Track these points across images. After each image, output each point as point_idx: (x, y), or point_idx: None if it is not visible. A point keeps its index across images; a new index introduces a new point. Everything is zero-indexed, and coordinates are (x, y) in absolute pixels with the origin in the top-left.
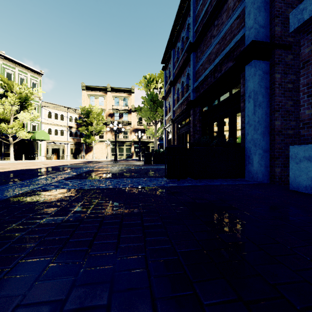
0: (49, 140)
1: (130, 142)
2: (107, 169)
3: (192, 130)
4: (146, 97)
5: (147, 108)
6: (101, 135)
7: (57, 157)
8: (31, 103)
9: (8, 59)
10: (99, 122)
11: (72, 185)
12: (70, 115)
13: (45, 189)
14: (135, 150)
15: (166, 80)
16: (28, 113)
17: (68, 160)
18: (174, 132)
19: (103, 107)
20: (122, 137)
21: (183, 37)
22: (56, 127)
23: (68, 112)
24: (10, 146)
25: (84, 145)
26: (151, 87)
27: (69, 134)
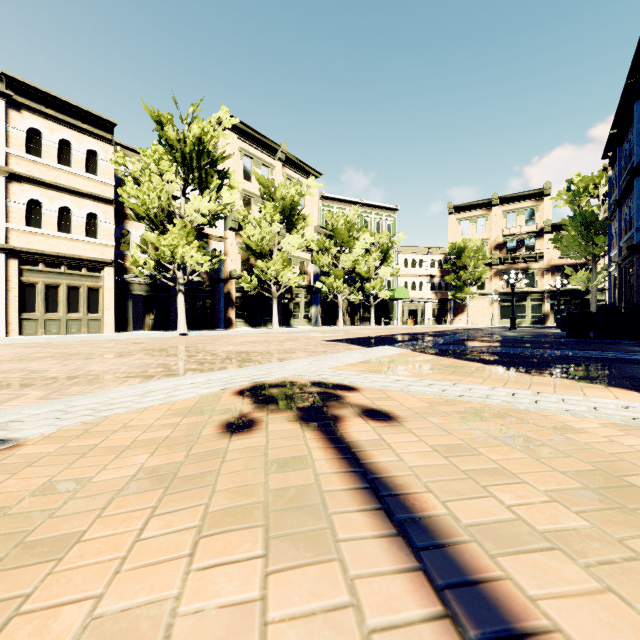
0: (409, 298)
1: (541, 293)
2: (505, 334)
3: (635, 284)
4: (569, 220)
5: (574, 239)
6: (481, 284)
7: (413, 322)
8: (390, 253)
9: (365, 205)
10: (478, 262)
11: (488, 338)
12: (432, 258)
13: (474, 338)
14: (553, 308)
15: (613, 188)
16: (388, 267)
17: (431, 326)
18: (621, 281)
19: (483, 235)
20: (523, 285)
21: (630, 138)
22: (413, 279)
23: (429, 255)
24: (371, 308)
25: (451, 302)
26: (581, 202)
27: (430, 287)
